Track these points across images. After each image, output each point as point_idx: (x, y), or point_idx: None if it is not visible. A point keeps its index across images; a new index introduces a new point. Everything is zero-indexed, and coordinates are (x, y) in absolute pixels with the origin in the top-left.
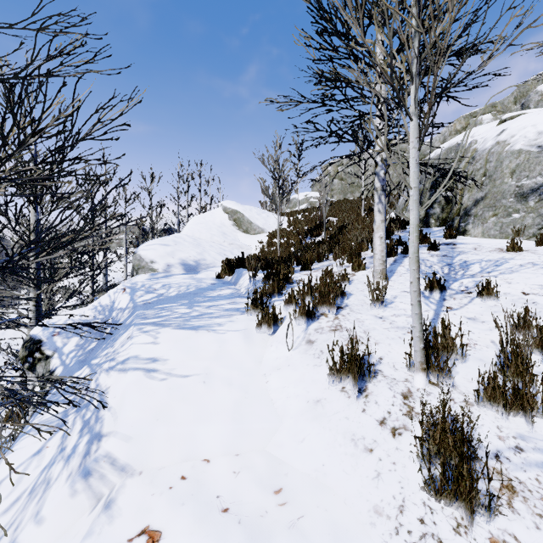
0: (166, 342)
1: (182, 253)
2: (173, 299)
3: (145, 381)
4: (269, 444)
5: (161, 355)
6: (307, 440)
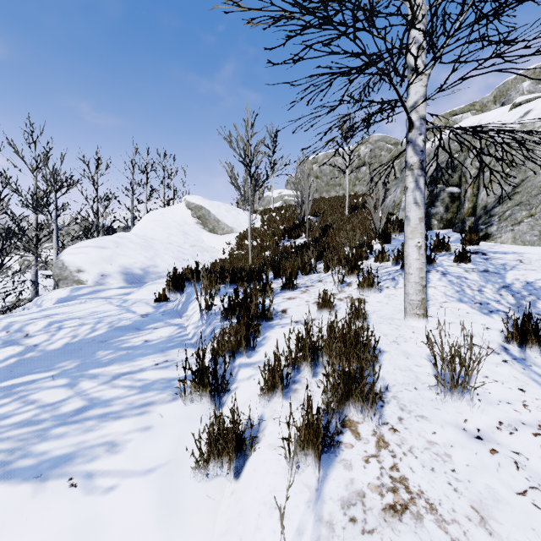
0: None
1: (125, 258)
2: (50, 359)
3: None
4: None
5: None
6: None
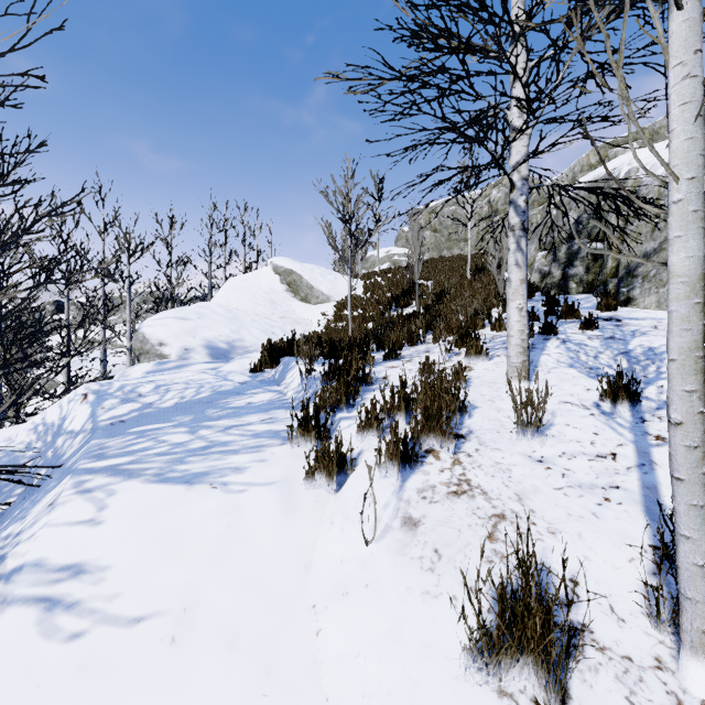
0: (119, 518)
1: (209, 330)
2: (167, 414)
3: (31, 643)
4: None
5: (98, 554)
6: None
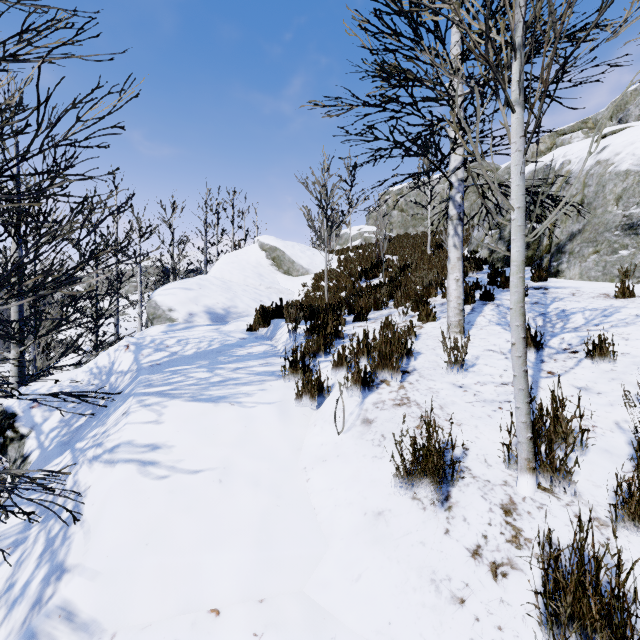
0: (173, 420)
1: (208, 299)
2: (190, 360)
3: (137, 480)
4: (309, 581)
5: (165, 439)
6: (365, 578)
